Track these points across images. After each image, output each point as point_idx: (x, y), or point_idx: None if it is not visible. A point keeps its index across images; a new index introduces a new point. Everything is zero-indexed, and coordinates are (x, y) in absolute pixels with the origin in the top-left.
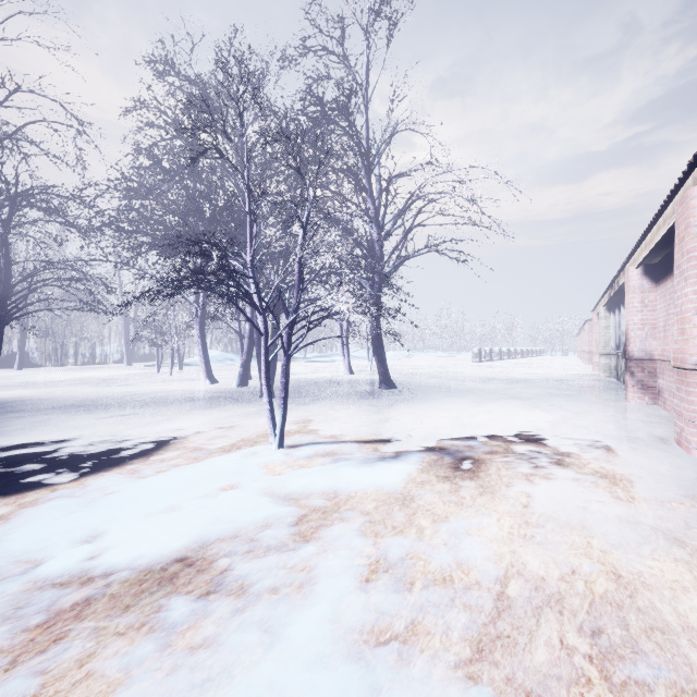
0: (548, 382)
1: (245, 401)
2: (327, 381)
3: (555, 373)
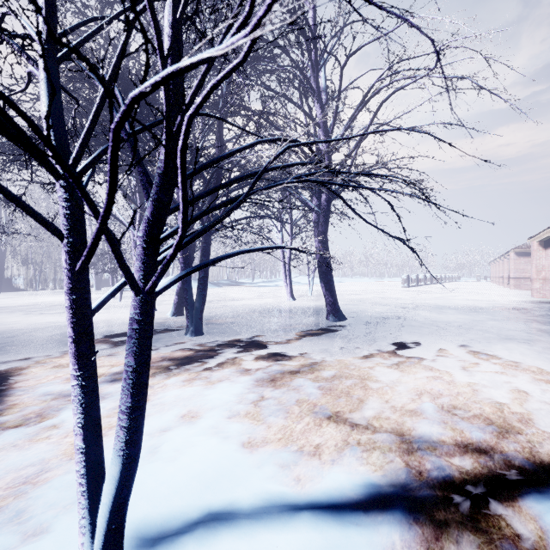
0: (508, 312)
1: (165, 339)
2: (269, 309)
3: (496, 299)
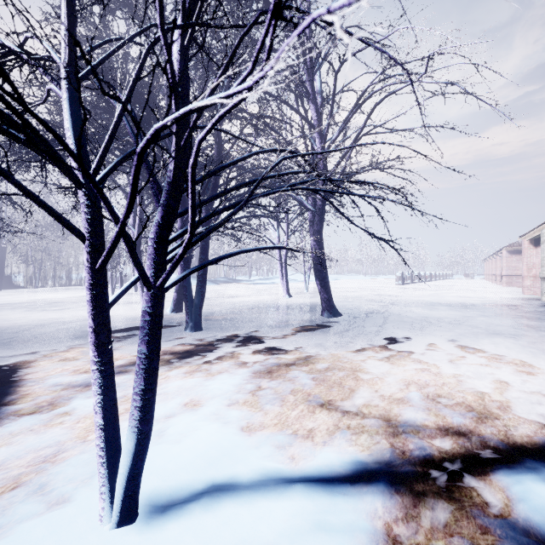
0: (498, 308)
1: (166, 335)
2: (265, 305)
3: (488, 296)
